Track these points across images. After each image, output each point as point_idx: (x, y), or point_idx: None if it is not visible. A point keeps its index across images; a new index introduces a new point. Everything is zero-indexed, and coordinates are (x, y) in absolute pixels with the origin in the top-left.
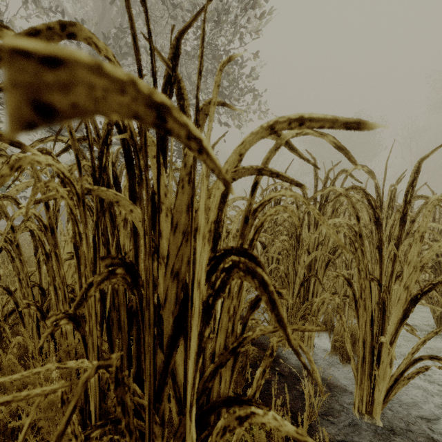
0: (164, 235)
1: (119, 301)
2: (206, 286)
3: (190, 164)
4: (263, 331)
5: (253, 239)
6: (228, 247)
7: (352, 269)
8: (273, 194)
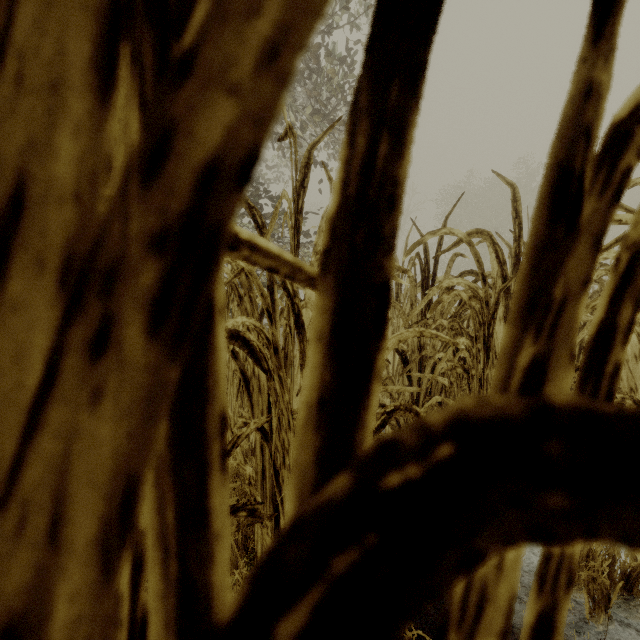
0: None
1: None
2: None
3: None
4: None
5: (609, 336)
6: (495, 406)
7: None
8: None
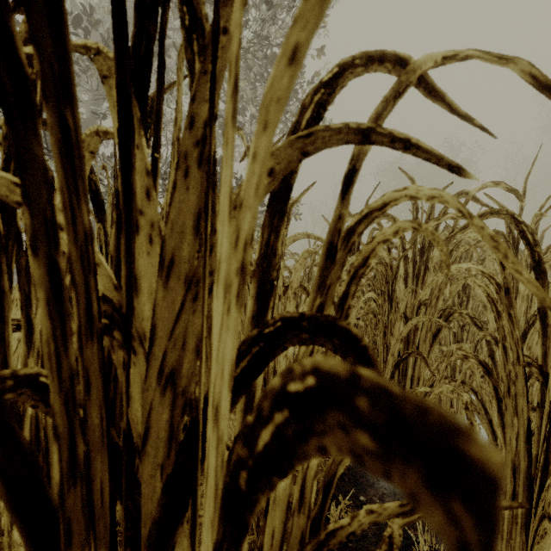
0: (144, 285)
1: (47, 433)
2: (242, 402)
3: (202, 120)
4: (375, 513)
5: (347, 296)
6: (291, 314)
7: (463, 341)
8: (391, 195)
